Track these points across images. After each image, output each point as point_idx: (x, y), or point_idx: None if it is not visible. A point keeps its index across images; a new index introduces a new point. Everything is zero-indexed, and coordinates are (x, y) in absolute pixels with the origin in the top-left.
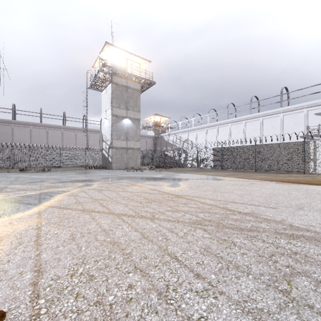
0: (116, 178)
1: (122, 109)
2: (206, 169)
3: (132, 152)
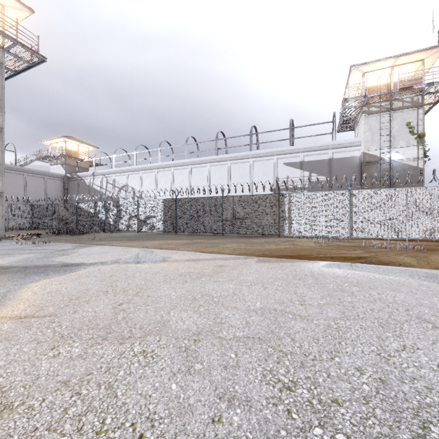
0: None
1: None
2: (152, 234)
3: None
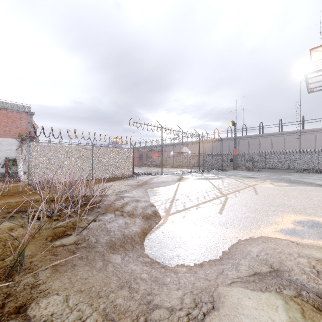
0: (274, 179)
1: None
2: None
3: None
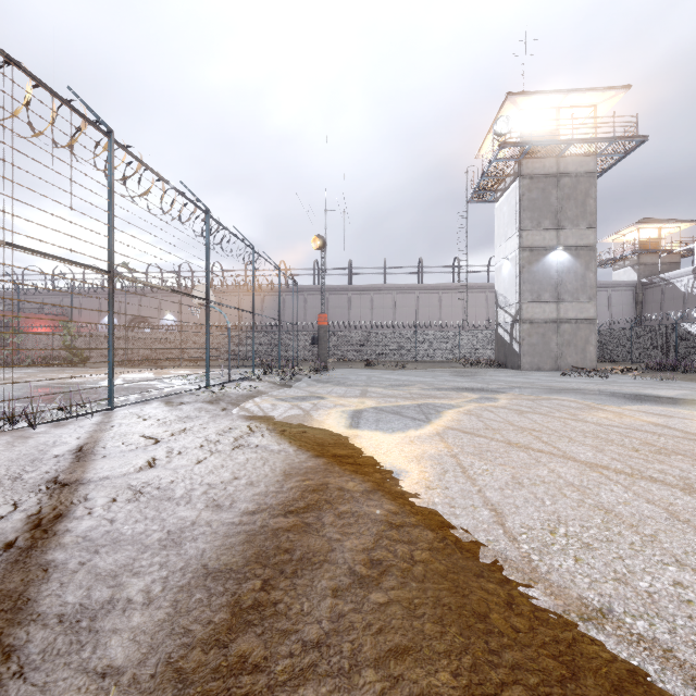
0: (541, 390)
1: (546, 229)
2: None
3: (573, 329)
